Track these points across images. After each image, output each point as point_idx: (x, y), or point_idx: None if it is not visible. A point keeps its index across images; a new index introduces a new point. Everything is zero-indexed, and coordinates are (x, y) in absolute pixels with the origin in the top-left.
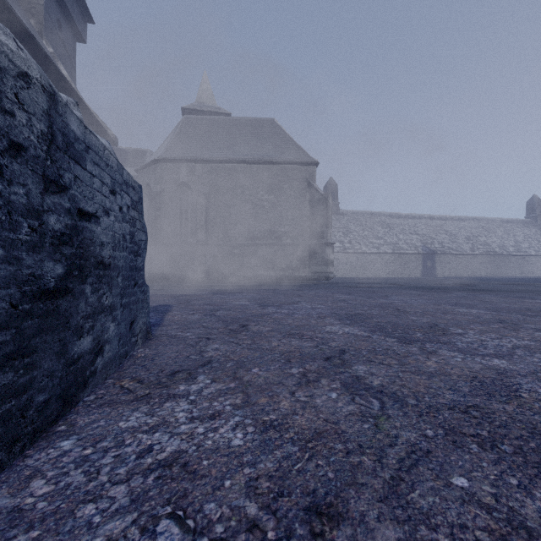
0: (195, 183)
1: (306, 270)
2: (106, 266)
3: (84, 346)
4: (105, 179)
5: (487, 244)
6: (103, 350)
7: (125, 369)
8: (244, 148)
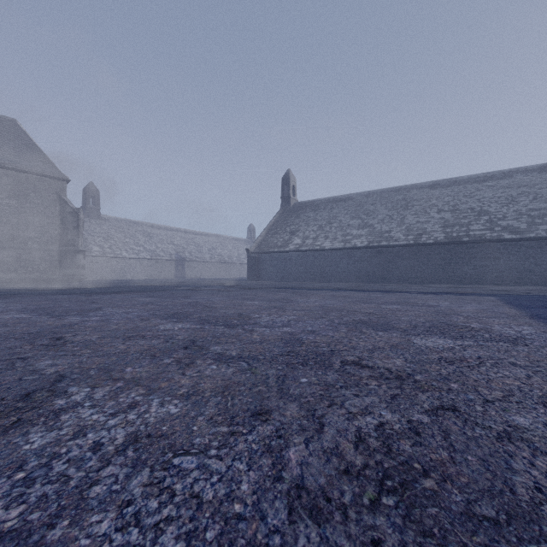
0: None
1: (56, 272)
2: None
3: None
4: None
5: (221, 255)
6: None
7: None
8: None
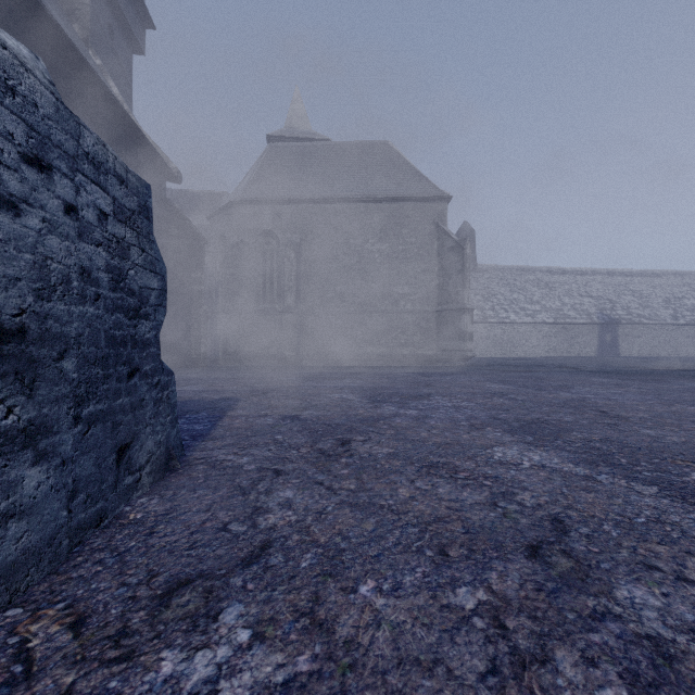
0: (283, 230)
1: (433, 346)
2: (5, 334)
3: None
4: None
5: None
6: None
7: (75, 566)
8: (348, 182)
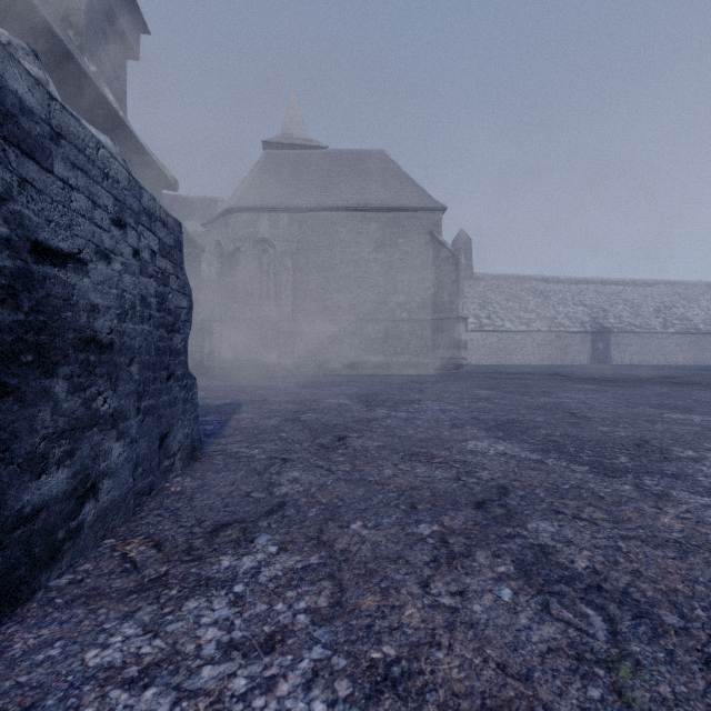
0: (279, 238)
1: (428, 354)
2: (103, 347)
3: (51, 488)
4: (100, 198)
5: (686, 318)
6: (98, 489)
7: (142, 517)
8: (344, 190)
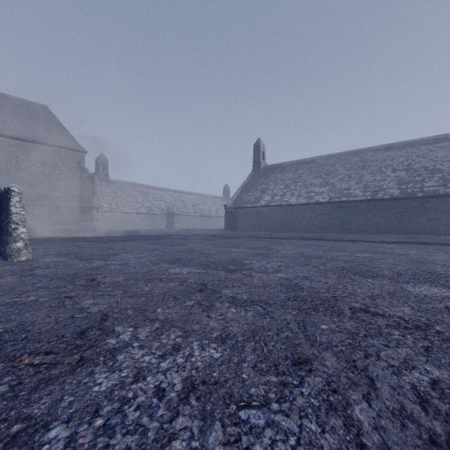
0: None
1: (77, 224)
2: None
3: None
4: None
5: (202, 210)
6: None
7: None
8: (18, 126)
